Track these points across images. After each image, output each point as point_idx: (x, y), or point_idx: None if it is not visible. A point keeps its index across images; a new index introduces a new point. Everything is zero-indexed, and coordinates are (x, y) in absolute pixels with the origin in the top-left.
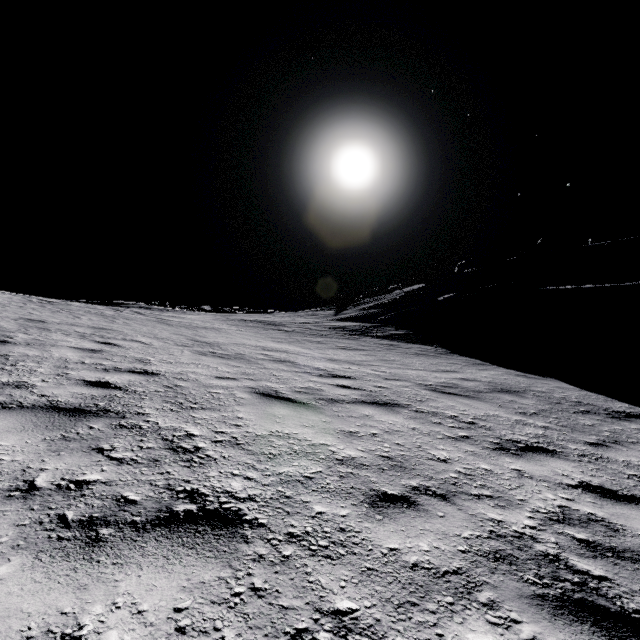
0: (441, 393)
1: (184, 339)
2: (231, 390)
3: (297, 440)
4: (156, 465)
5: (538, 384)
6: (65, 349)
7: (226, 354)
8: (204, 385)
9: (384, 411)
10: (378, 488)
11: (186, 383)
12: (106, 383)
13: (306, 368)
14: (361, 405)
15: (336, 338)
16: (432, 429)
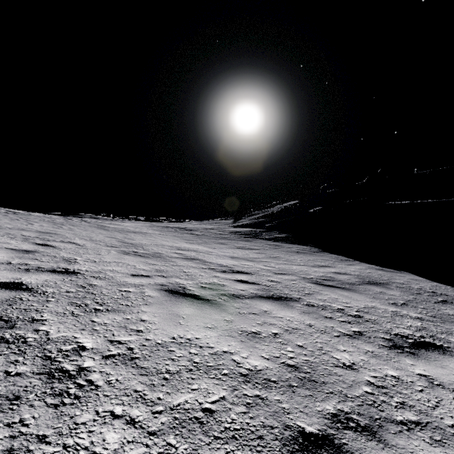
0: (323, 286)
1: (114, 241)
2: (142, 288)
3: (199, 348)
4: (11, 407)
5: (396, 277)
6: (0, 250)
7: (146, 253)
8: (117, 283)
9: (280, 306)
10: (293, 423)
11: (101, 282)
12: (18, 284)
13: (211, 265)
14: (259, 300)
15: (234, 240)
16: (326, 325)
